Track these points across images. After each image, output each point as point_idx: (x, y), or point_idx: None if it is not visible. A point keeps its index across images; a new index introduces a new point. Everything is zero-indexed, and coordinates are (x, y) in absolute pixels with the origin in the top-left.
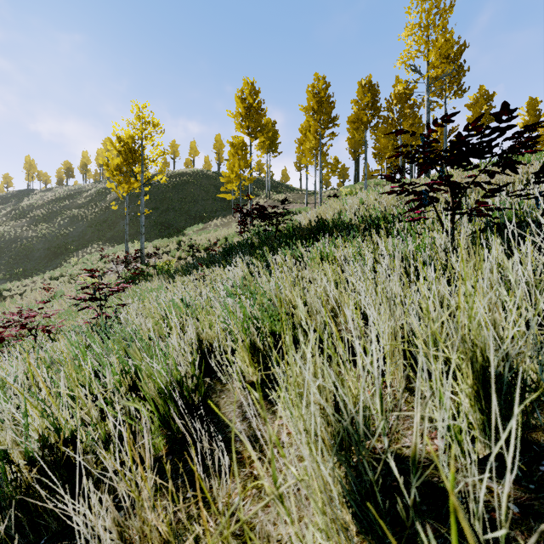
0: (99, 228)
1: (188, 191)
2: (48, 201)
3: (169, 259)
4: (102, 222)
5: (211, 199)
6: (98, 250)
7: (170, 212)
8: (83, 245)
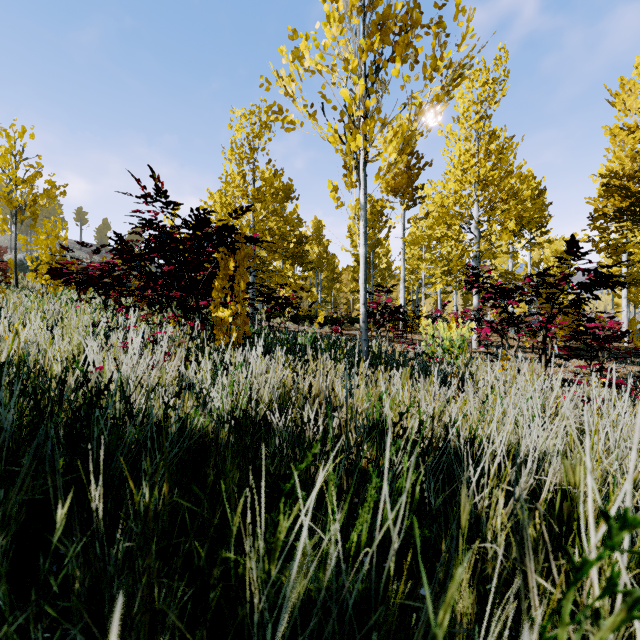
0: None
1: None
2: None
3: None
4: None
5: None
6: None
7: None
8: None
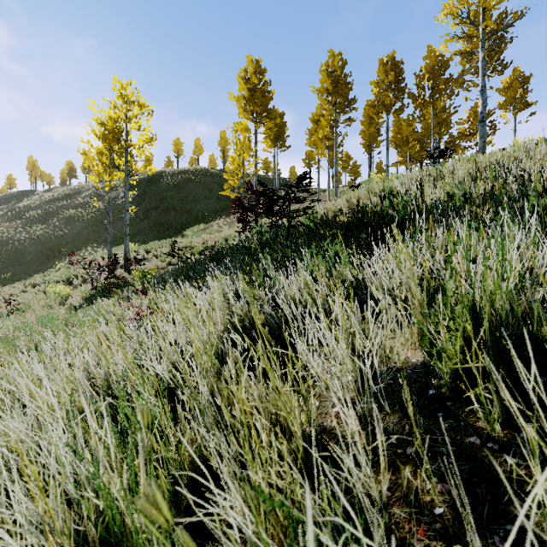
0: (96, 229)
1: (190, 190)
2: (45, 201)
3: (158, 265)
4: (99, 223)
5: (214, 197)
6: (91, 253)
7: (170, 212)
8: (78, 247)
